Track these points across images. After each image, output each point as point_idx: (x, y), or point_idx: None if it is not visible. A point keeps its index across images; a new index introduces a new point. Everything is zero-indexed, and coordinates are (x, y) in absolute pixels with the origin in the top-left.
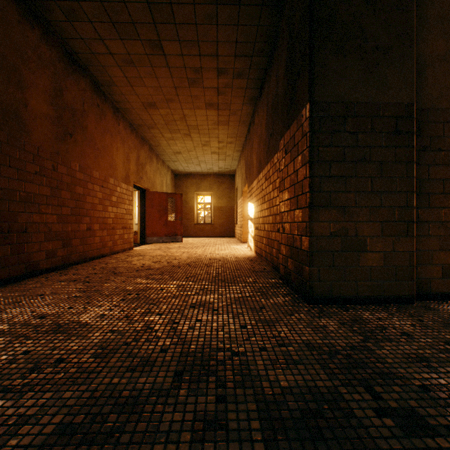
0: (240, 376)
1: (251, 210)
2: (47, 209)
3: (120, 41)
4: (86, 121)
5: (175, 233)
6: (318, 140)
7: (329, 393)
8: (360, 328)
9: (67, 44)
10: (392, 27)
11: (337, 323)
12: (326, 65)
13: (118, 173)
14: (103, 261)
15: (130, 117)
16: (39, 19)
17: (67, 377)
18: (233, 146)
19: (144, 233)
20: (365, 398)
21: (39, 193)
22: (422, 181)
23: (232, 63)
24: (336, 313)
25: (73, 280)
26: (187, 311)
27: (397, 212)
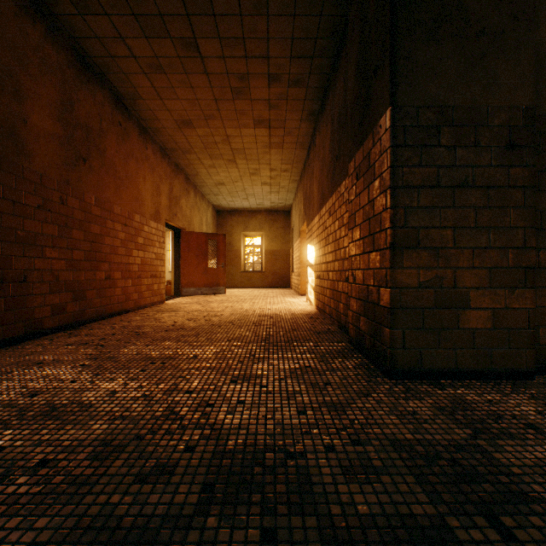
0: (297, 494)
1: (311, 254)
2: (53, 253)
3: (145, 40)
4: (104, 143)
5: (217, 283)
6: (402, 159)
7: (432, 527)
8: (465, 415)
9: (79, 45)
10: (504, 4)
11: (432, 407)
12: (414, 57)
13: (145, 208)
14: (125, 318)
15: (161, 139)
16: (43, 12)
17: (48, 491)
18: (288, 175)
19: (179, 283)
20: (489, 537)
21: (42, 233)
22: (544, 212)
23: (287, 67)
24: (428, 393)
25: (84, 342)
26: (226, 387)
27: (511, 255)
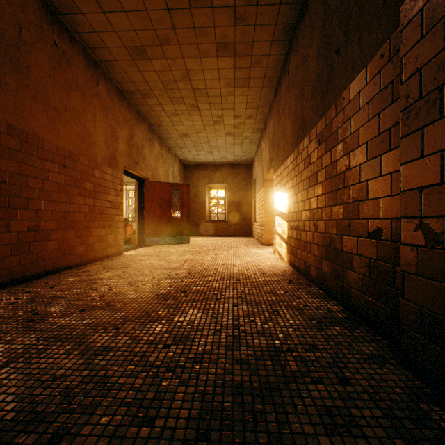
0: None
1: (281, 202)
2: None
3: None
4: (26, 58)
5: (181, 233)
6: None
7: None
8: None
9: None
10: None
11: None
12: None
13: (96, 151)
14: (54, 280)
15: (116, 78)
16: None
17: None
18: (252, 123)
19: (142, 233)
20: None
21: None
22: None
23: None
24: None
25: None
26: None
27: None
